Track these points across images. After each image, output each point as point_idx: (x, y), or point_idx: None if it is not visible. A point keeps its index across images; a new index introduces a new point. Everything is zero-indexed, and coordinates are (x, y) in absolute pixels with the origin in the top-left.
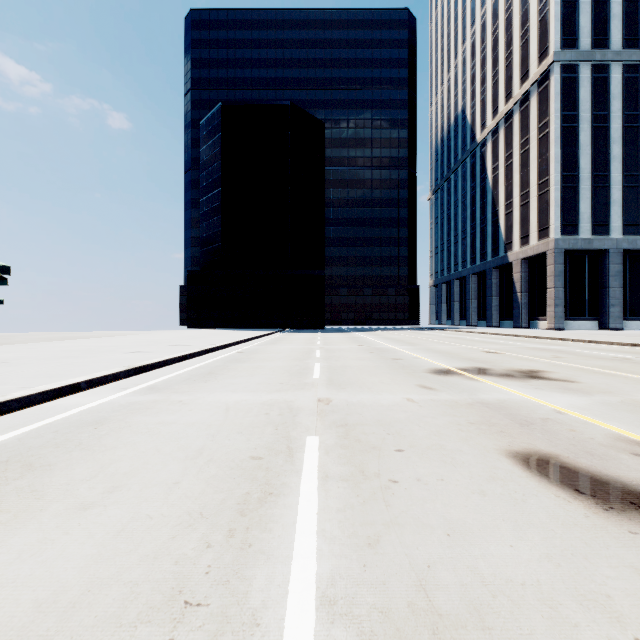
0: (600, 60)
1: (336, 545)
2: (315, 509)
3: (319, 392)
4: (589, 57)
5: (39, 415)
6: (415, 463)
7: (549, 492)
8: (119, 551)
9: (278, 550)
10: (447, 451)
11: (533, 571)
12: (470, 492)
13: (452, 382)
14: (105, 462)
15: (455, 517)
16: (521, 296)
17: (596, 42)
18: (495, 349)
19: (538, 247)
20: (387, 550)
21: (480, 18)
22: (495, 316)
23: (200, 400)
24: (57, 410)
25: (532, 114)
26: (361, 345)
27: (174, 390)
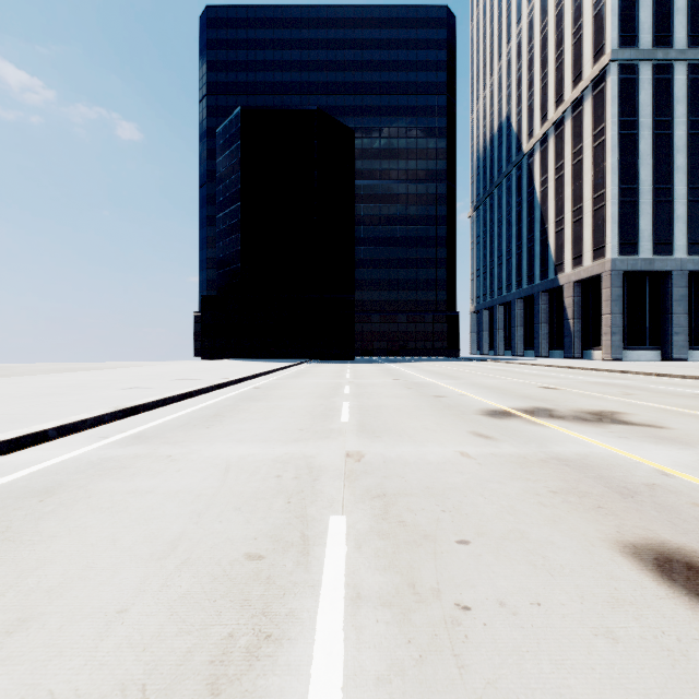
0: (662, 59)
1: None
2: (339, 677)
3: (348, 442)
4: (650, 56)
5: None
6: (490, 568)
7: None
8: None
9: None
10: (532, 543)
11: None
12: (590, 633)
13: (512, 428)
14: (28, 566)
15: (582, 698)
16: (573, 323)
17: (658, 39)
18: (552, 384)
19: (593, 268)
20: None
21: (527, 15)
22: (544, 345)
23: (195, 455)
24: (3, 470)
25: (586, 120)
26: (396, 379)
27: (165, 439)
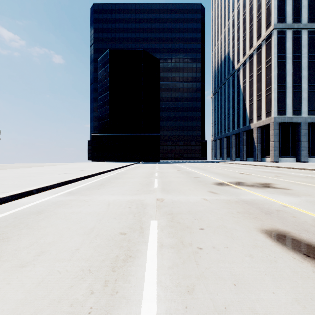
0: (296, 28)
1: (168, 292)
2: (155, 267)
3: (157, 195)
4: (291, 27)
5: (8, 208)
6: (211, 237)
7: (289, 255)
8: (37, 296)
9: (133, 296)
10: (228, 229)
11: (290, 311)
12: (244, 255)
13: (226, 189)
14: (39, 236)
15: (237, 272)
16: (257, 145)
17: (294, 19)
18: (246, 172)
19: (266, 121)
20: (199, 296)
21: (237, 8)
22: (244, 155)
23: (95, 199)
24: (18, 205)
25: (263, 55)
26: (178, 170)
27: (81, 194)
